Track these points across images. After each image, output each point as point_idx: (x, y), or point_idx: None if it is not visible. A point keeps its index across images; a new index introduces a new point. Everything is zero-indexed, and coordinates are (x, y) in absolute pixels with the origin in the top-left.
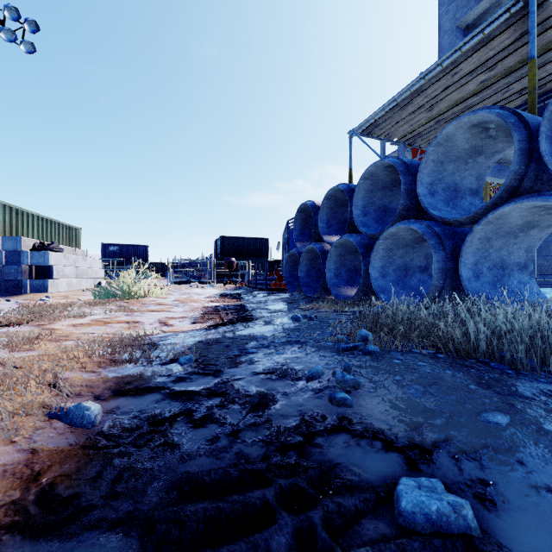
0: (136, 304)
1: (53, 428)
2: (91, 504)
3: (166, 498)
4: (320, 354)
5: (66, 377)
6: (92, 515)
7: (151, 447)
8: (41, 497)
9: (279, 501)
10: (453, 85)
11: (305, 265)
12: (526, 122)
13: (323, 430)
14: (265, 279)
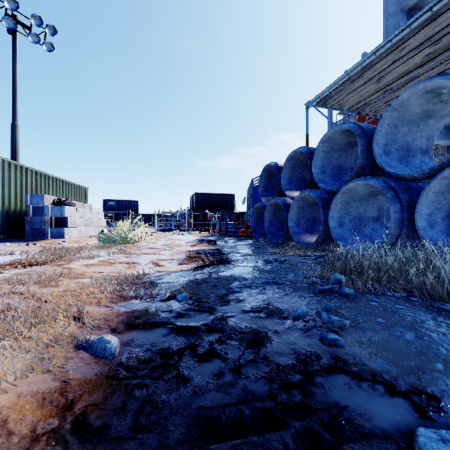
0: (133, 247)
1: (81, 358)
2: (120, 435)
3: (188, 434)
4: (299, 294)
5: (86, 311)
6: (122, 447)
7: (165, 379)
8: (76, 426)
9: (297, 445)
10: (400, 59)
11: (269, 216)
12: None
13: (321, 370)
14: (234, 227)
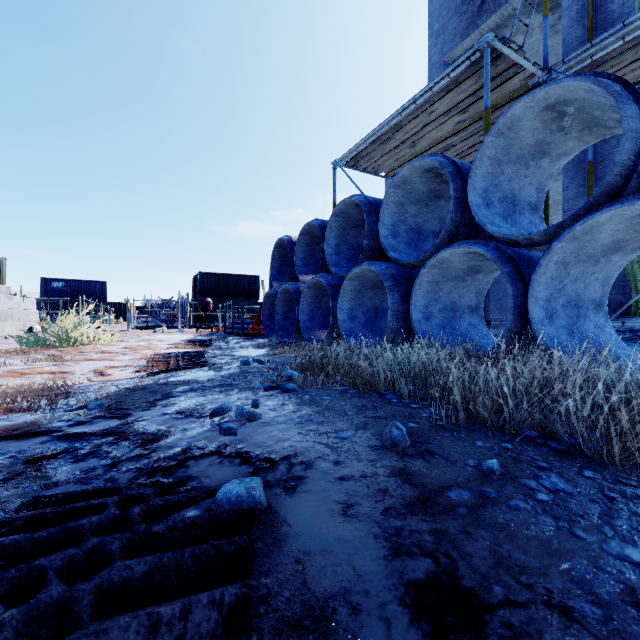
0: (72, 352)
1: None
2: None
3: (15, 513)
4: (242, 394)
5: None
6: None
7: (18, 480)
8: None
9: (121, 505)
10: (431, 124)
11: (282, 307)
12: (461, 173)
13: (199, 455)
14: (241, 322)
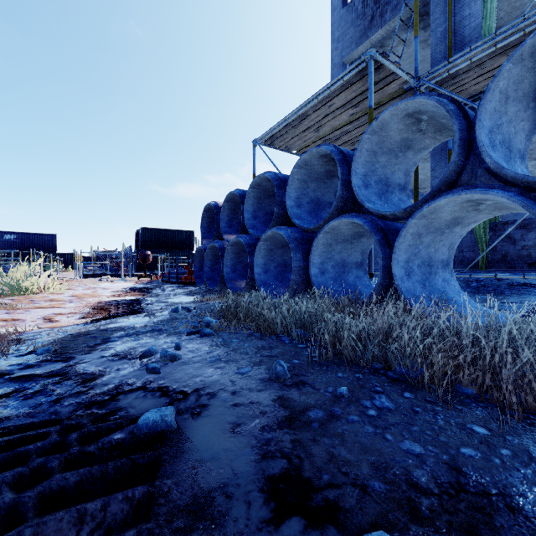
0: (23, 300)
1: None
2: None
3: None
4: (168, 338)
5: None
6: None
7: None
8: None
9: (62, 433)
10: (331, 114)
11: (210, 260)
12: (347, 160)
13: (128, 390)
14: (176, 272)
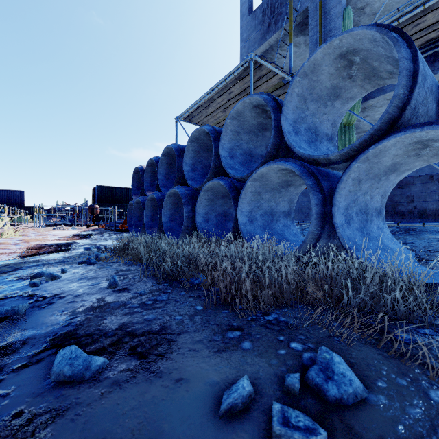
0: None
1: None
2: None
3: None
4: (64, 266)
5: None
6: None
7: None
8: None
9: None
10: (232, 99)
11: (138, 212)
12: (219, 138)
13: (9, 297)
14: (114, 222)
